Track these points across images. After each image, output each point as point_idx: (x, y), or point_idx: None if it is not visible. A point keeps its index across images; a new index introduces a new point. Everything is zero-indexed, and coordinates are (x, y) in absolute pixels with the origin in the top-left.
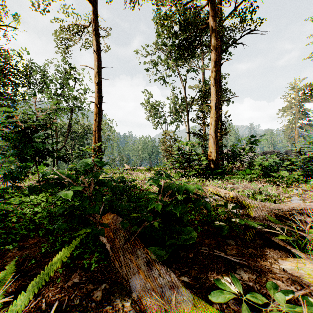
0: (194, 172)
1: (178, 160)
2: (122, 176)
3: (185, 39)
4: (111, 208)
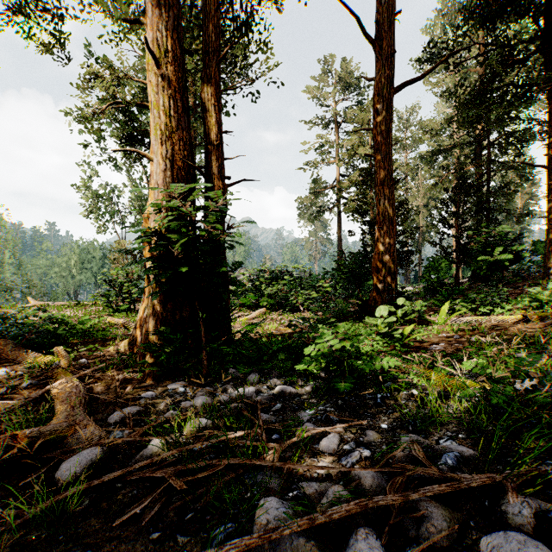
0: (126, 306)
1: (108, 292)
2: (14, 314)
3: (128, 136)
4: (3, 330)
